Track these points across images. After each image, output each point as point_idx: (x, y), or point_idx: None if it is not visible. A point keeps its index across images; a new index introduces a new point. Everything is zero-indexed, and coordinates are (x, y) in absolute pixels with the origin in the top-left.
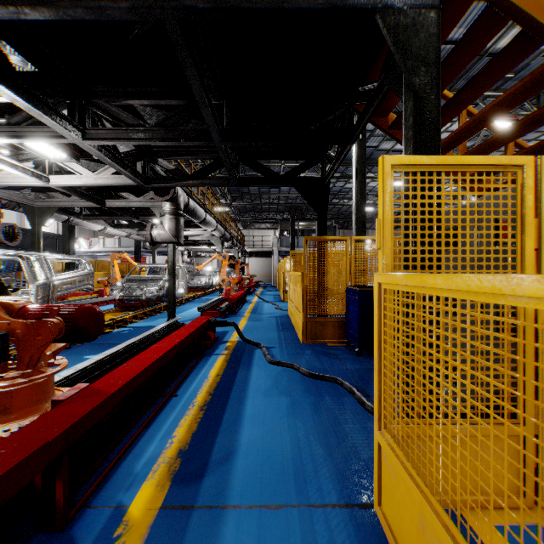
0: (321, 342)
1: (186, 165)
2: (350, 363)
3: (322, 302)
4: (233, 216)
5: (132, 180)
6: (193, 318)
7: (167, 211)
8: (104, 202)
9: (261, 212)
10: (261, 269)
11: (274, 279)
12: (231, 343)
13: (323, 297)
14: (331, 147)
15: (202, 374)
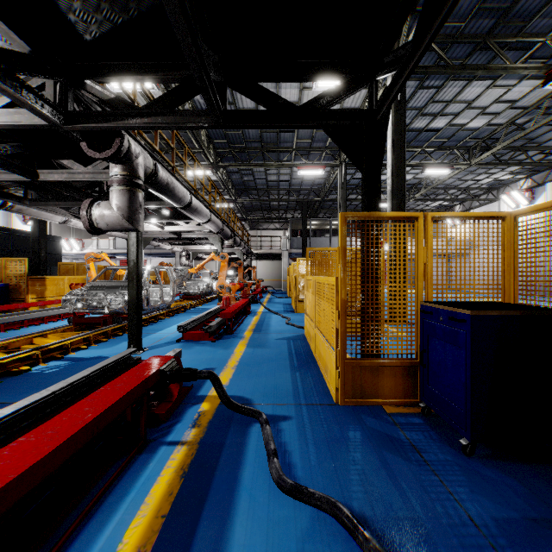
0: (372, 402)
1: (182, 152)
2: (465, 488)
3: (373, 330)
4: (239, 215)
5: (30, 111)
6: (171, 340)
7: (115, 178)
8: (36, 174)
9: (269, 211)
10: (269, 272)
11: (283, 283)
12: (209, 404)
13: (375, 322)
14: (396, 39)
15: (98, 549)
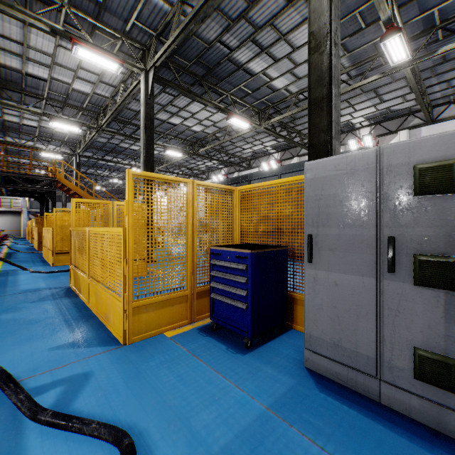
0: None
1: None
2: None
3: None
4: None
5: None
6: None
7: None
8: None
9: None
10: (10, 224)
11: (24, 233)
12: (6, 252)
13: None
14: None
15: None
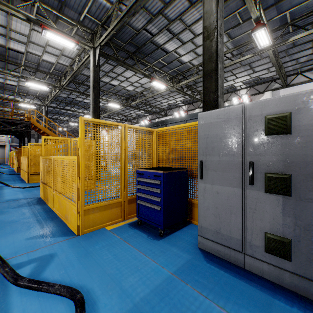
0: None
1: None
2: None
3: None
4: None
5: None
6: None
7: None
8: None
9: None
10: None
11: (7, 160)
12: None
13: None
14: None
15: None
